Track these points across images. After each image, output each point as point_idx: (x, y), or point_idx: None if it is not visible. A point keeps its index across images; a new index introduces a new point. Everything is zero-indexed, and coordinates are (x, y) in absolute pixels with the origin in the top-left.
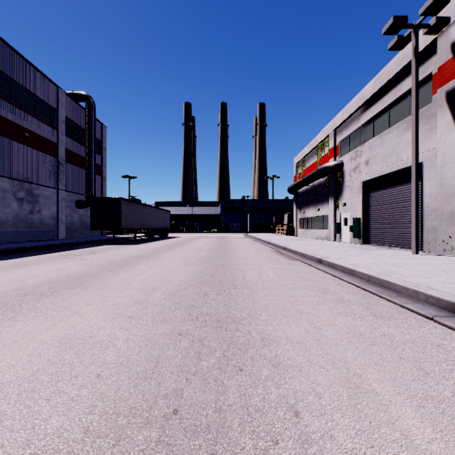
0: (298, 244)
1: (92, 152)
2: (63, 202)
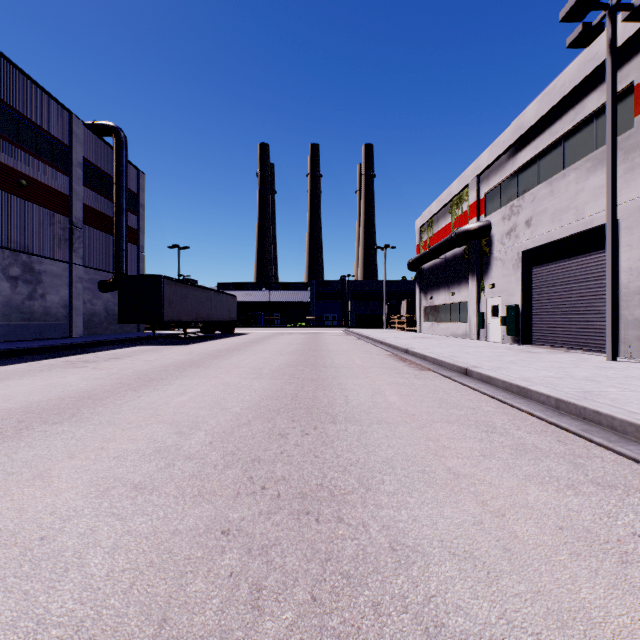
0: (427, 345)
1: (122, 210)
2: (80, 283)
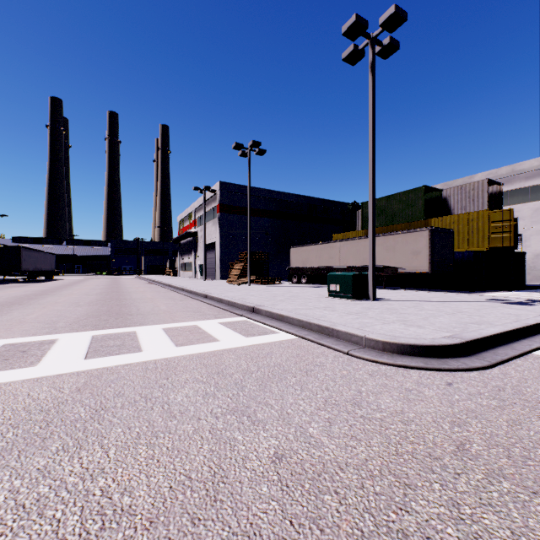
0: (164, 279)
1: None
2: None
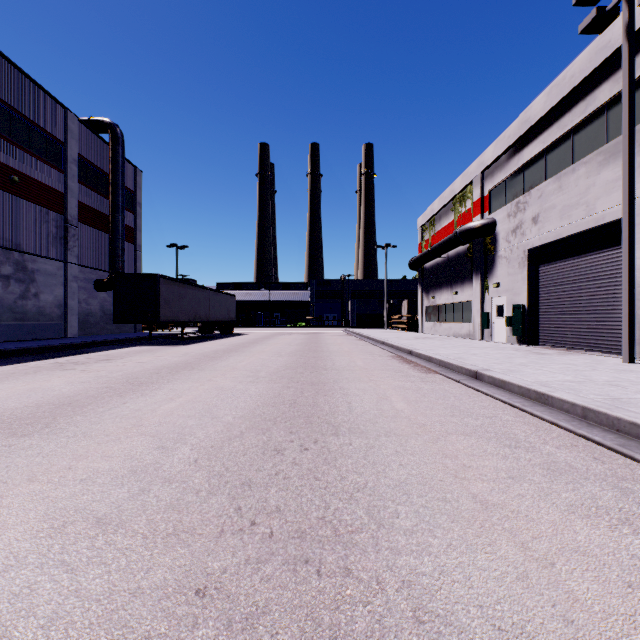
0: (430, 346)
1: (118, 208)
2: (74, 282)
